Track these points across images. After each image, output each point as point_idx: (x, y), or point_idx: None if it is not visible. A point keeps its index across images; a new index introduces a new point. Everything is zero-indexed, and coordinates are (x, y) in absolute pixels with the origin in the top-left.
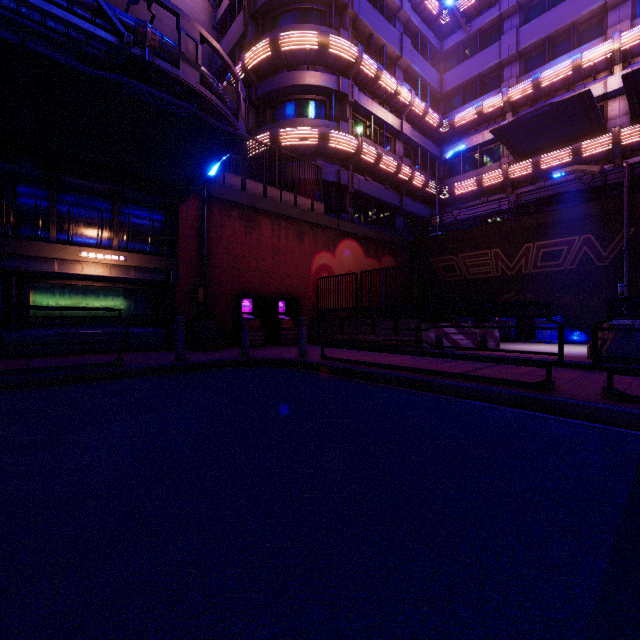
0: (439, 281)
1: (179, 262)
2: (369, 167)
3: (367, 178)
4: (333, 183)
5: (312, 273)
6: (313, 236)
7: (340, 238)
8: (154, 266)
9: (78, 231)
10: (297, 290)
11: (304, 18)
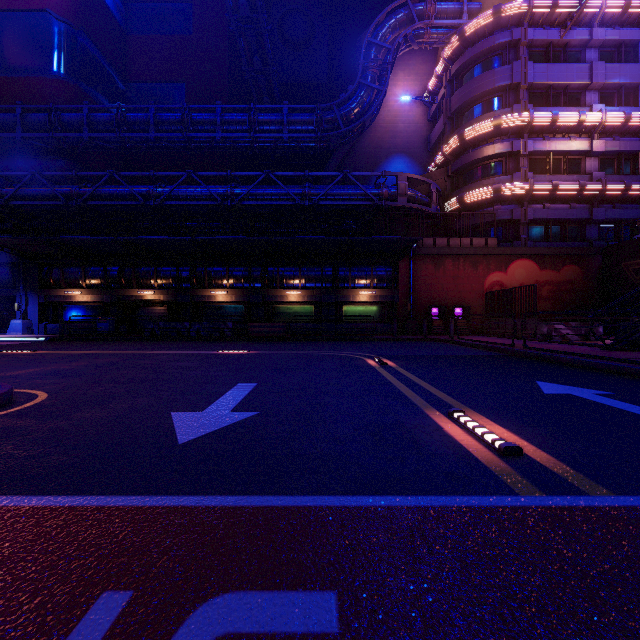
0: (630, 284)
1: (398, 291)
2: (546, 197)
3: (545, 205)
4: (507, 220)
5: (485, 288)
6: (486, 263)
7: (512, 260)
8: (387, 294)
9: (358, 282)
10: (472, 301)
11: (485, 107)
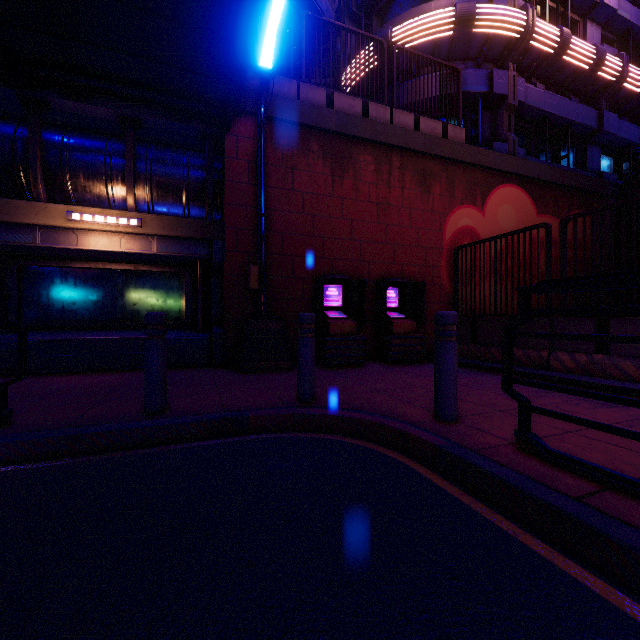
0: None
1: (224, 227)
2: (543, 65)
3: (538, 85)
4: (479, 96)
5: (445, 242)
6: (446, 181)
7: (493, 183)
8: (185, 234)
9: (78, 185)
10: (419, 270)
11: None
